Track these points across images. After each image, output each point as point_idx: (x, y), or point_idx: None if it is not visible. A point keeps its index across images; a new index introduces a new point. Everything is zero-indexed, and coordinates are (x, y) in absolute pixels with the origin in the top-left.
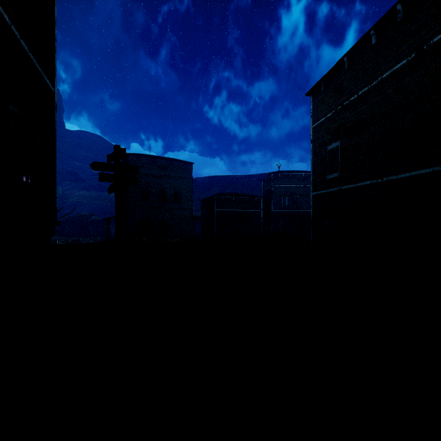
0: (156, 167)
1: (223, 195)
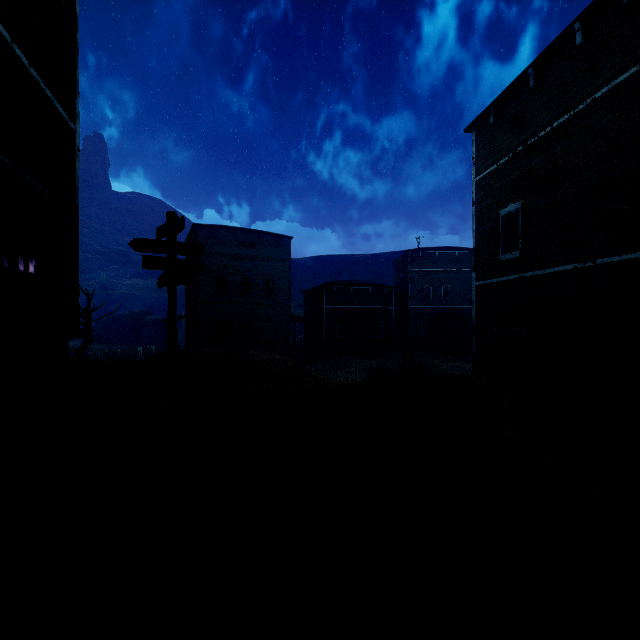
0: (237, 244)
1: (336, 284)
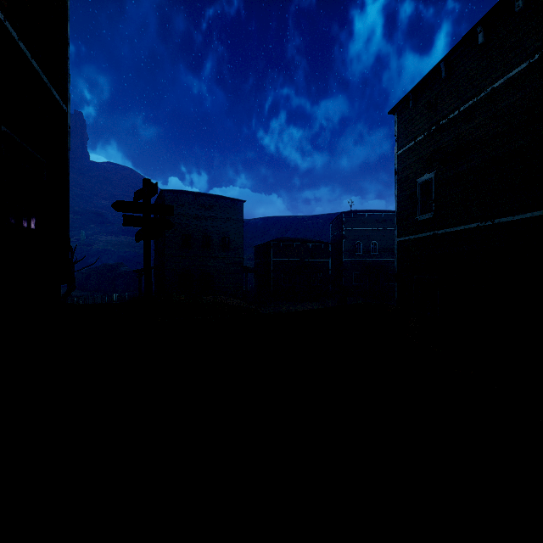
0: (198, 207)
1: (282, 241)
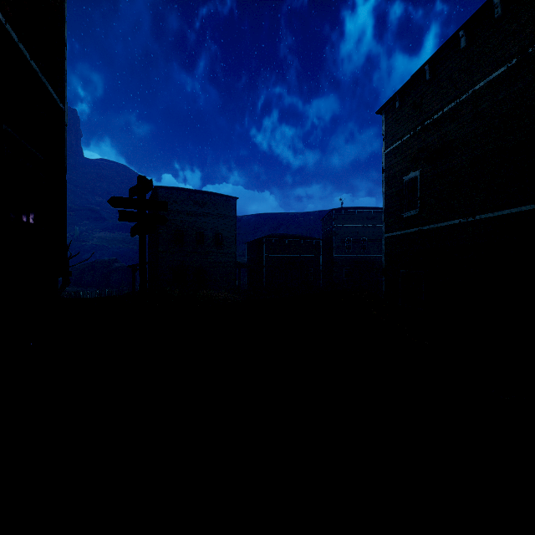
0: (192, 203)
1: (274, 237)
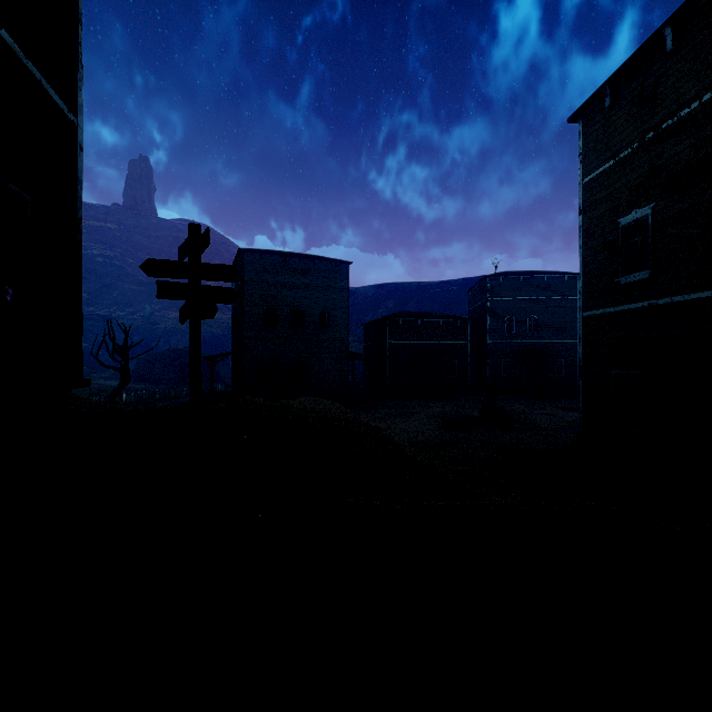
0: (288, 272)
1: (401, 316)
